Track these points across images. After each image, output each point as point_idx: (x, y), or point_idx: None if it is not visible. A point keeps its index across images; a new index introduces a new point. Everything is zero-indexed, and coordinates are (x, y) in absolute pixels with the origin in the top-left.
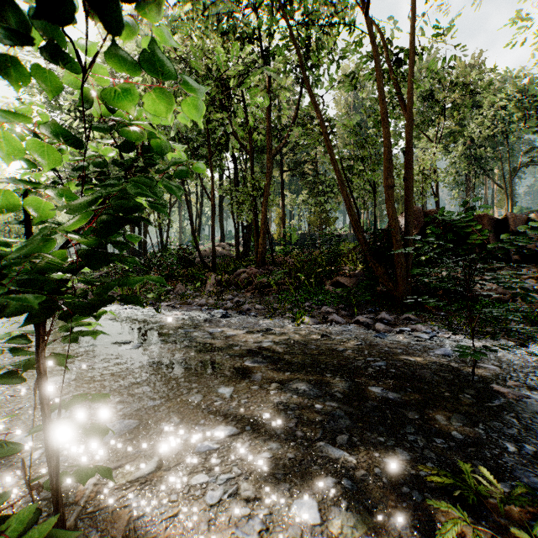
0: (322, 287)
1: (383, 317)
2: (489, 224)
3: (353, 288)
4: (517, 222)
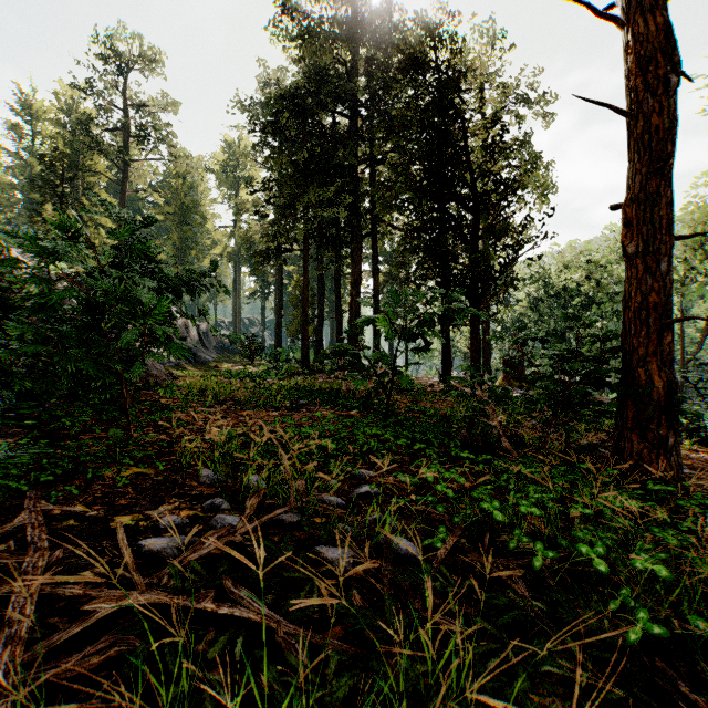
0: None
1: None
2: None
3: None
4: None
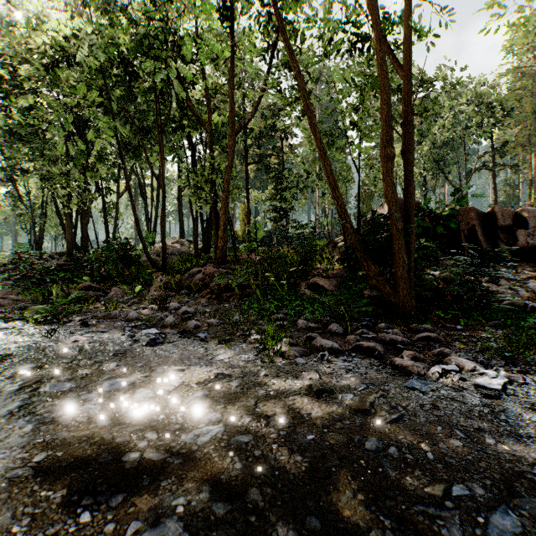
0: (296, 291)
1: (394, 338)
2: (476, 218)
3: (335, 292)
4: (506, 216)
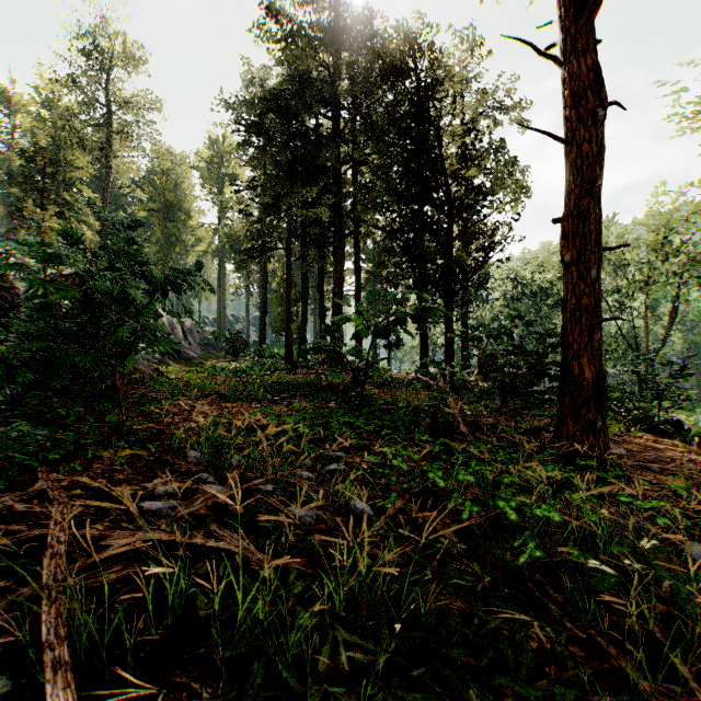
0: None
1: None
2: None
3: None
4: None
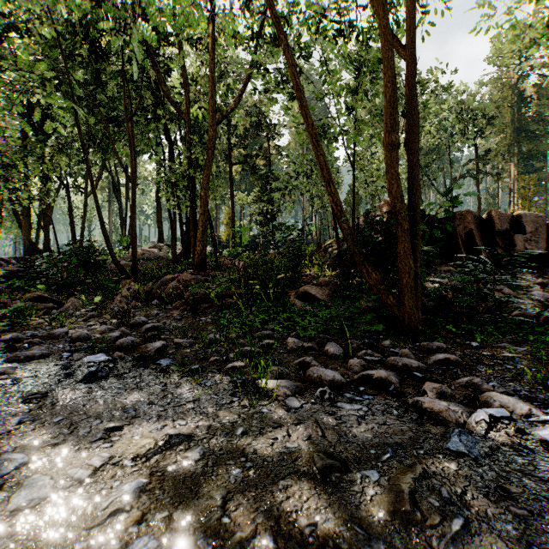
0: (285, 301)
1: (408, 363)
2: (473, 222)
3: (328, 302)
4: (503, 220)
